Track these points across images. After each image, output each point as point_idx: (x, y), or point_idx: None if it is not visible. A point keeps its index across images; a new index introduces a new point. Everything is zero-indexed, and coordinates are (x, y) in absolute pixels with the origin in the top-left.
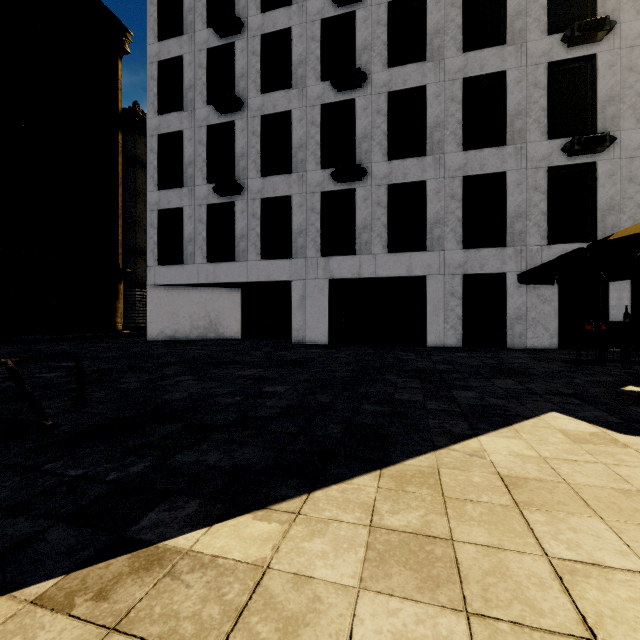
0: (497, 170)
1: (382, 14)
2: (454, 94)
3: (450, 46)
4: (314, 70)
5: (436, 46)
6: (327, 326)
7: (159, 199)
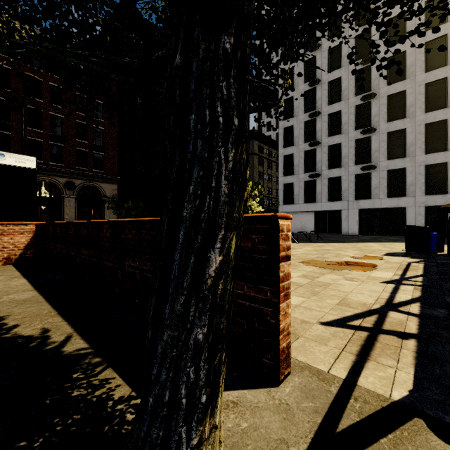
0: (442, 161)
1: (384, 101)
2: (420, 131)
3: (418, 111)
4: (352, 126)
5: (411, 111)
6: (358, 228)
7: (284, 180)
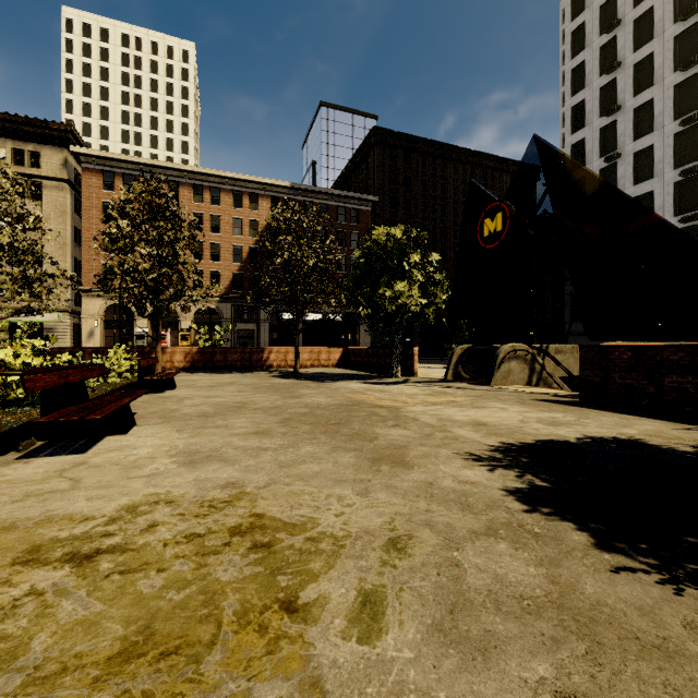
0: None
1: None
2: None
3: None
4: (669, 211)
5: None
6: None
7: (571, 289)
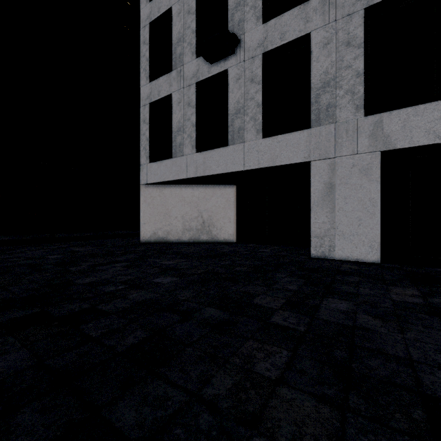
0: None
1: None
2: None
3: None
4: None
5: None
6: (378, 231)
7: (150, 91)
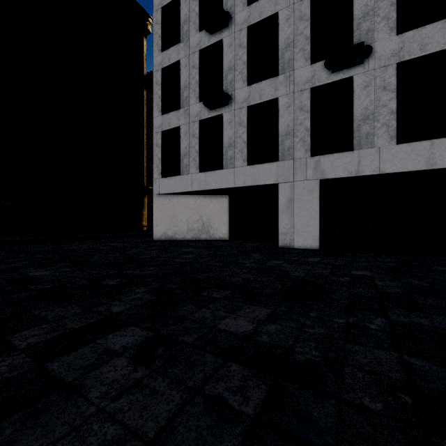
0: None
1: None
2: None
3: None
4: None
5: None
6: (318, 230)
7: (162, 122)
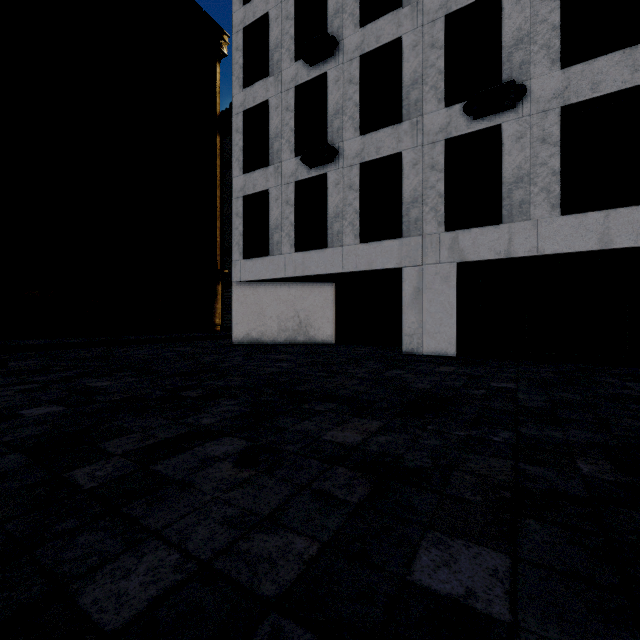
0: None
1: None
2: None
3: None
4: None
5: None
6: (455, 330)
7: (244, 184)
